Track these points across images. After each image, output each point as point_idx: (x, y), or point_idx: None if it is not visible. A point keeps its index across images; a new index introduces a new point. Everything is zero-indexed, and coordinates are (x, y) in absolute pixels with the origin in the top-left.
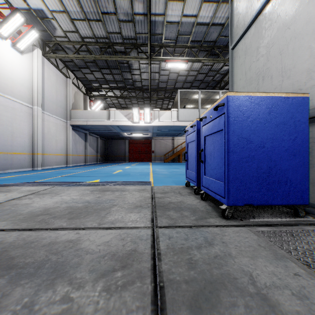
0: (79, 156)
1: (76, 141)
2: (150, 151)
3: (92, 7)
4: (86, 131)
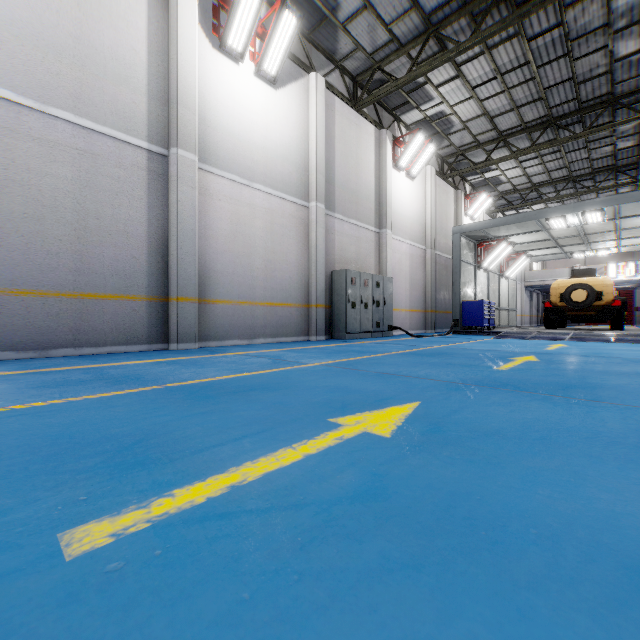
0: (526, 317)
1: (525, 302)
2: (629, 309)
3: (573, 200)
4: (532, 288)
